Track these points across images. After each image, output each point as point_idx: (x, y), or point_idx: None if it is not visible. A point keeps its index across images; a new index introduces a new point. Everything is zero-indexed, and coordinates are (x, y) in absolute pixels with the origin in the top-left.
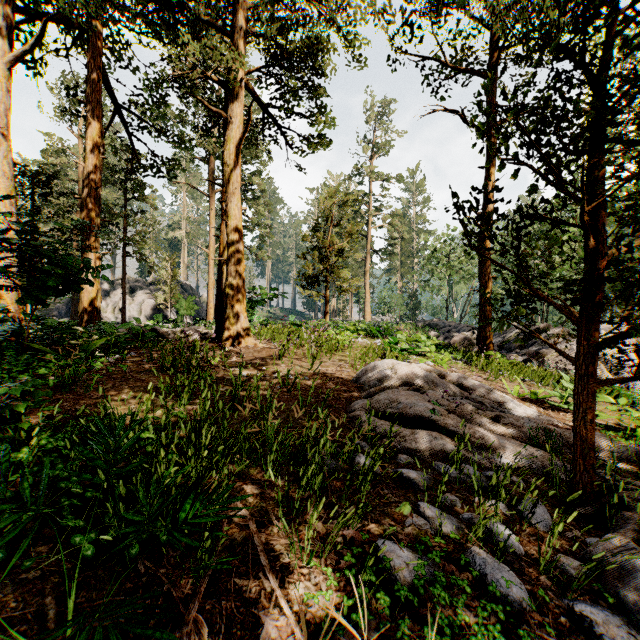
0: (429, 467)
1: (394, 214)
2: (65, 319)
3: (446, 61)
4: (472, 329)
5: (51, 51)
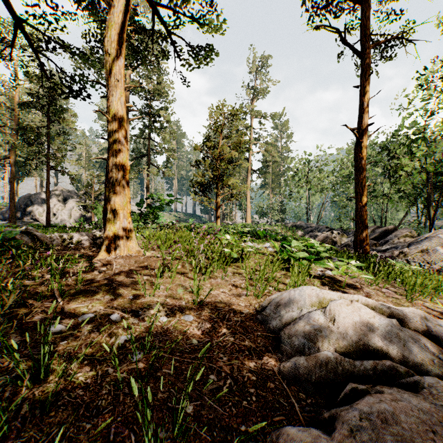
0: None
1: (268, 143)
2: (7, 222)
3: None
4: (330, 229)
5: None
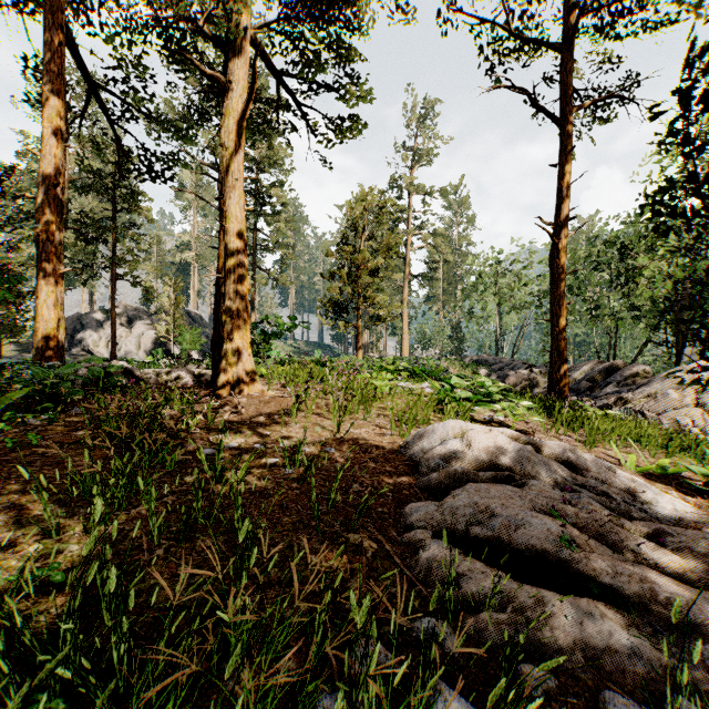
0: (595, 704)
1: (436, 233)
2: None
3: (510, 30)
4: (529, 366)
5: (1, 8)
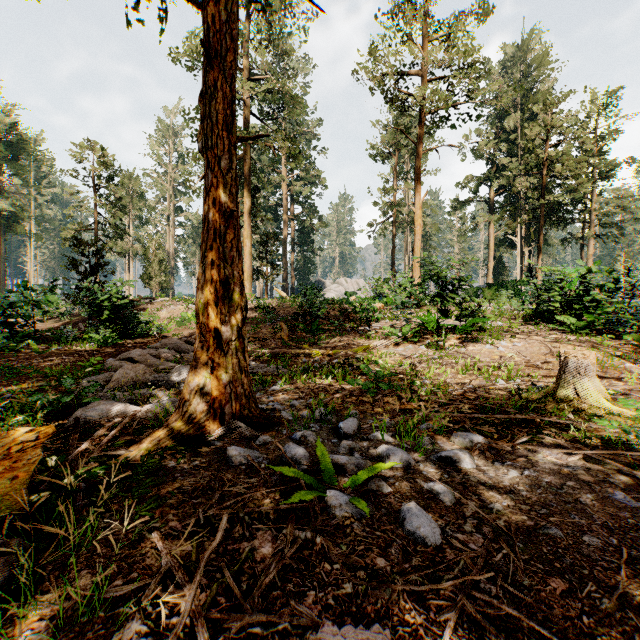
0: None
1: None
2: None
3: None
4: None
5: None
